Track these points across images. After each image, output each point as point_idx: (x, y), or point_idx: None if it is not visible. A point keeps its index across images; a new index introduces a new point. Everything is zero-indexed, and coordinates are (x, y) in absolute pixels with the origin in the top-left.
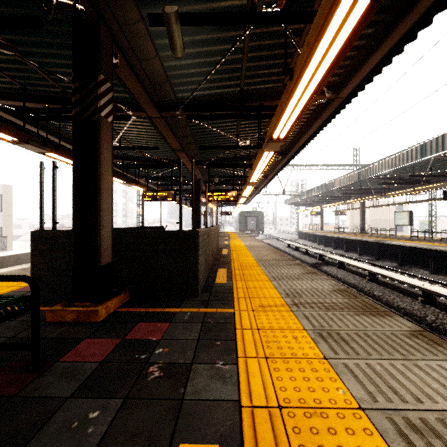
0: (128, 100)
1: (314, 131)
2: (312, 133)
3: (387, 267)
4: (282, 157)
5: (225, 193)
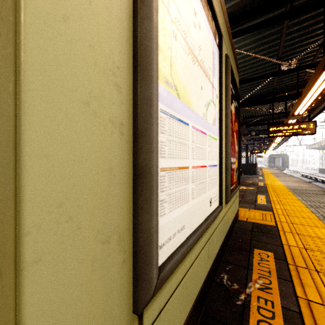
0: None
1: None
2: None
3: None
4: None
5: (260, 151)
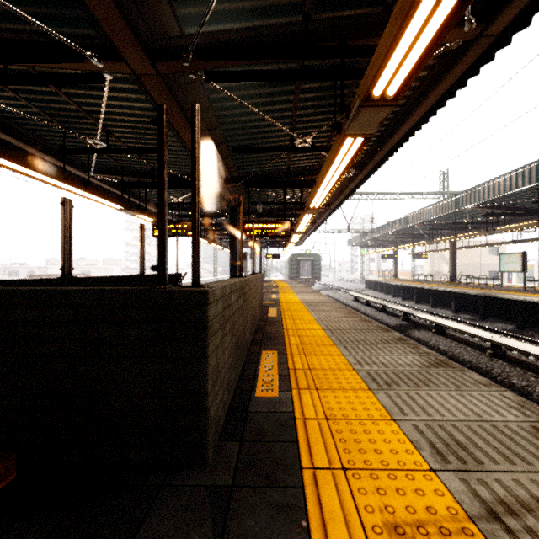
0: (93, 38)
1: (417, 121)
2: (414, 123)
3: (504, 331)
4: (357, 171)
5: (272, 224)
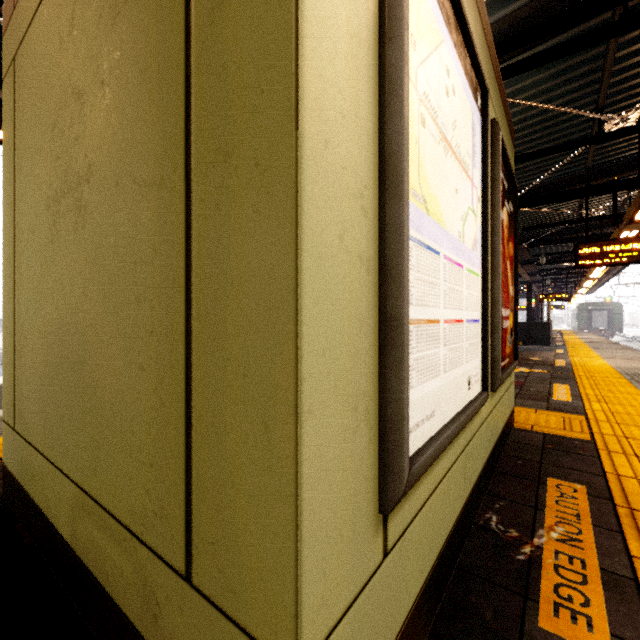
0: None
1: None
2: None
3: None
4: None
5: (558, 295)
